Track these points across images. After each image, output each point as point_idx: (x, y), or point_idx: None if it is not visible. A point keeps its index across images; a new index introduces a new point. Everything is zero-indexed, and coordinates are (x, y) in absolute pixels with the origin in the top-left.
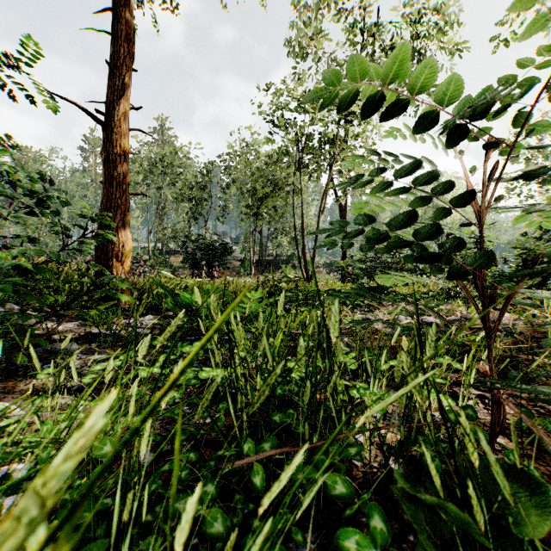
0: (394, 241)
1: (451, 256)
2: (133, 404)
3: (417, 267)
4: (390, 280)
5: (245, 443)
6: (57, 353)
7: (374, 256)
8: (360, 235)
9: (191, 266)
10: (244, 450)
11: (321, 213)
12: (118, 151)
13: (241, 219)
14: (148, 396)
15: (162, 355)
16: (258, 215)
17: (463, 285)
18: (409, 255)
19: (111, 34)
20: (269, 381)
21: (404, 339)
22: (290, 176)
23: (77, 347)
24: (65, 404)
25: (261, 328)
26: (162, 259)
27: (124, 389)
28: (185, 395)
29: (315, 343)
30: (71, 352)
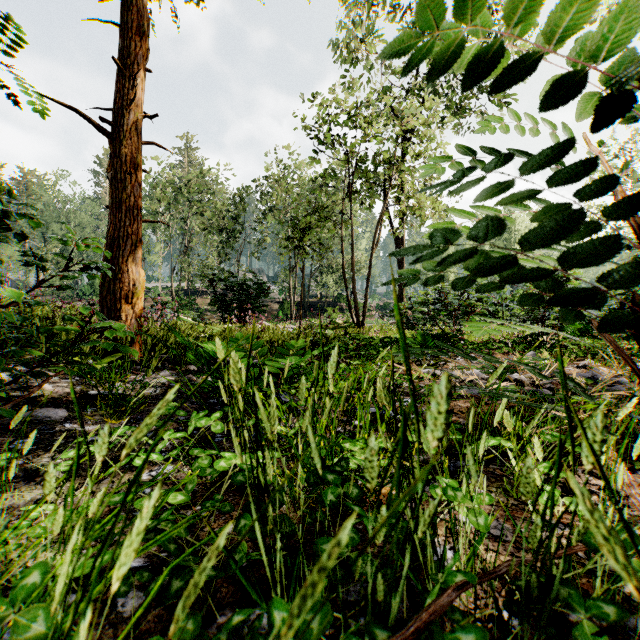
0: (518, 271)
1: (604, 296)
2: (62, 571)
3: (488, 310)
4: (482, 329)
5: (277, 609)
6: (37, 423)
7: (439, 297)
8: (462, 261)
9: (220, 309)
10: (274, 623)
11: (374, 246)
12: (128, 169)
13: (279, 253)
14: (138, 501)
15: (168, 432)
16: (300, 249)
17: (611, 339)
18: (528, 293)
19: (120, 25)
20: (322, 562)
21: (505, 413)
22: (337, 203)
23: (65, 414)
24: (32, 501)
25: (303, 398)
26: (187, 301)
27: (114, 480)
28: (199, 487)
29: (398, 446)
30: (56, 421)
